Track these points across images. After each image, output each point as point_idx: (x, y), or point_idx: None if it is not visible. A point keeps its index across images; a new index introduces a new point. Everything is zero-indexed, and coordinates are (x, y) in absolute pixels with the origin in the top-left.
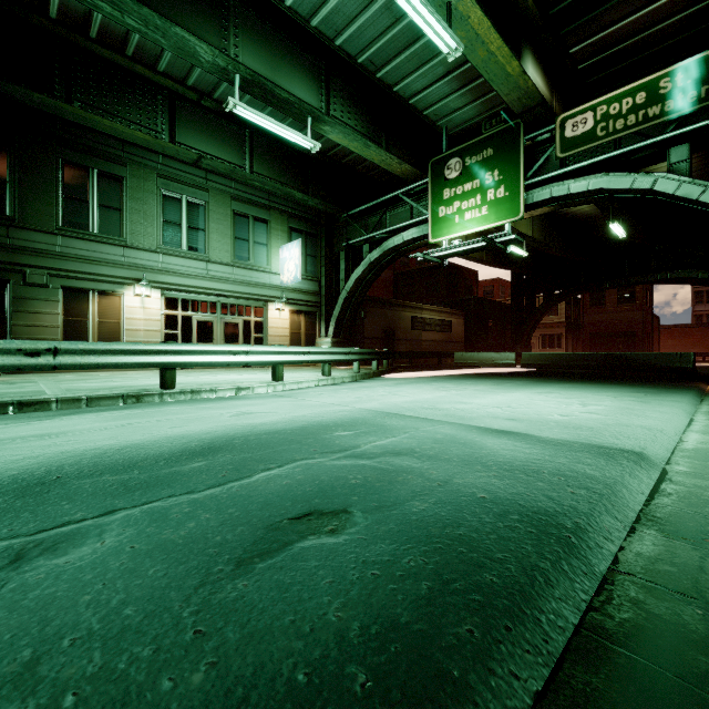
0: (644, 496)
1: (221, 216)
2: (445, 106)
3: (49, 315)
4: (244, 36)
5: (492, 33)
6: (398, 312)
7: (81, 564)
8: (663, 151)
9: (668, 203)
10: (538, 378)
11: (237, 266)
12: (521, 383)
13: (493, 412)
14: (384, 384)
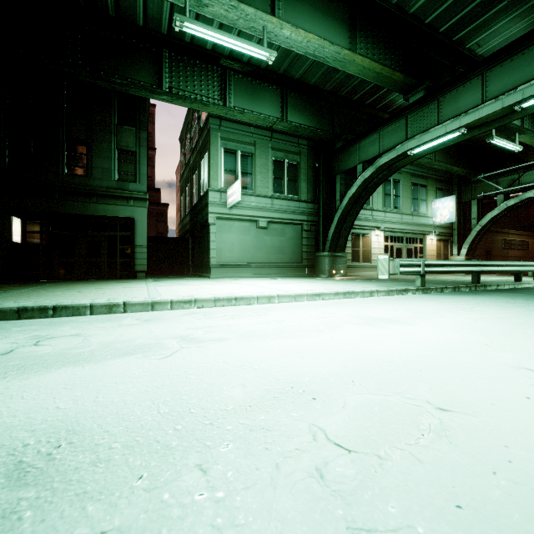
0: None
1: (406, 187)
2: None
3: (348, 247)
4: None
5: None
6: (493, 237)
7: None
8: None
9: None
10: None
11: (413, 215)
12: None
13: None
14: None
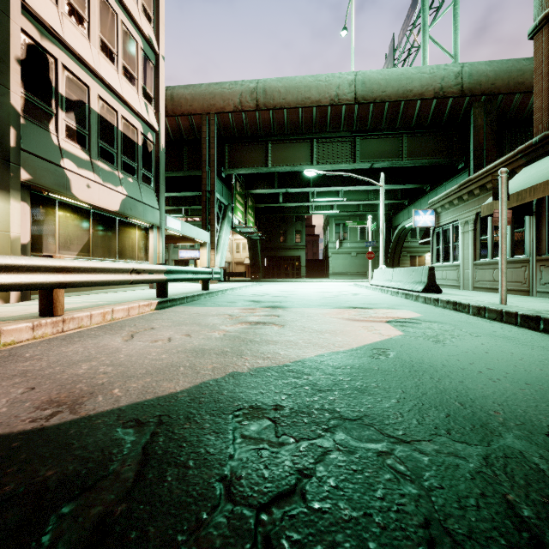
0: None
1: None
2: None
3: (407, 263)
4: None
5: None
6: None
7: None
8: None
9: None
10: None
11: None
12: None
13: None
14: None
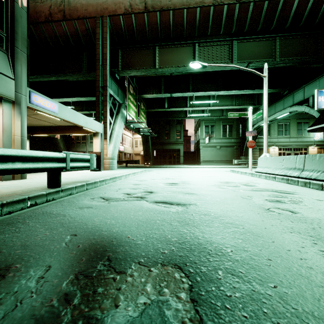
0: None
1: (293, 125)
2: None
3: (256, 154)
4: None
5: None
6: None
7: None
8: None
9: None
10: None
11: (298, 137)
12: None
13: None
14: None
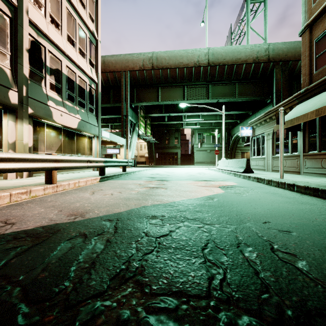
0: None
1: None
2: None
3: (239, 156)
4: None
5: None
6: None
7: None
8: None
9: None
10: None
11: None
12: None
13: None
14: None
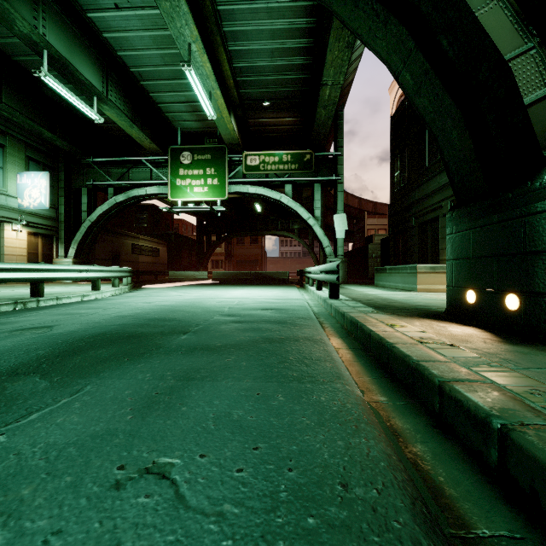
0: (308, 305)
1: None
2: (180, 116)
3: None
4: (50, 20)
5: (225, 110)
6: (122, 240)
7: (241, 317)
8: (283, 184)
9: (284, 206)
10: (234, 285)
11: None
12: (233, 287)
13: (249, 295)
14: (166, 290)
